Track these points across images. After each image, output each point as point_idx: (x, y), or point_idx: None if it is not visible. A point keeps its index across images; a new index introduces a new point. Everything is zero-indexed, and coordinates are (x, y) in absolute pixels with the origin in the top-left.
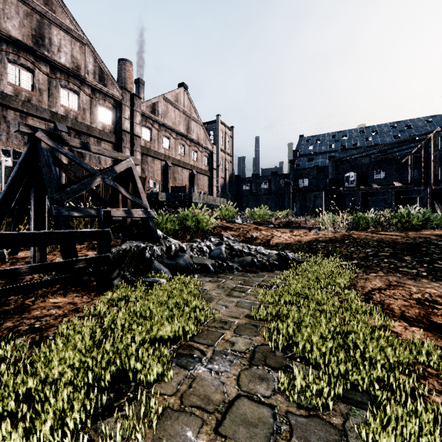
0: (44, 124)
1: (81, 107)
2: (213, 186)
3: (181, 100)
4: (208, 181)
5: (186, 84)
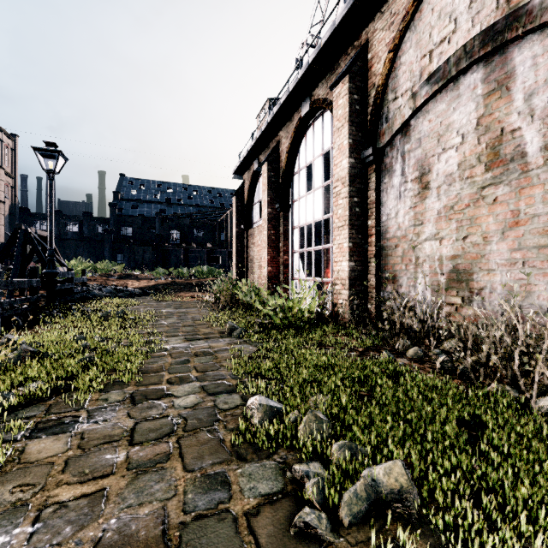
0: None
1: None
2: None
3: None
4: None
5: None
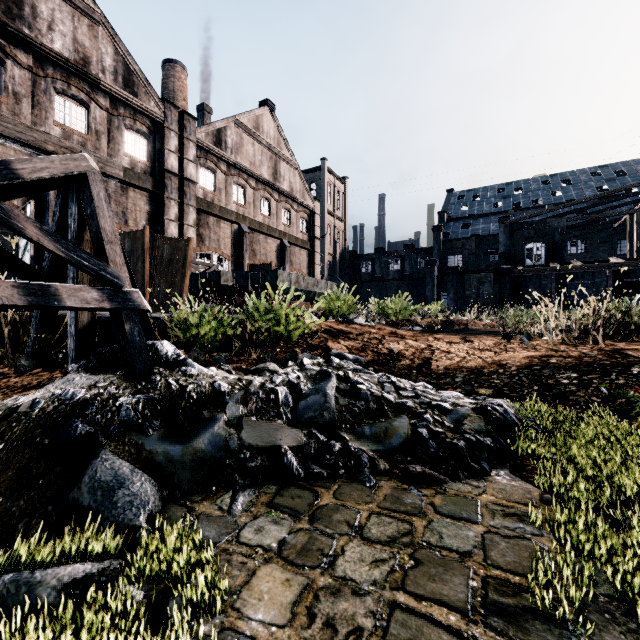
0: (24, 154)
1: (93, 128)
2: (315, 266)
3: (265, 127)
4: (308, 257)
5: (271, 102)
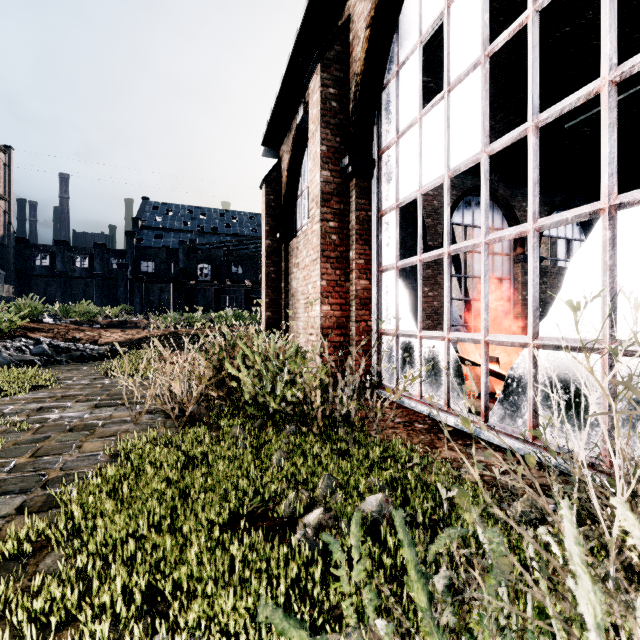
0: None
1: None
2: None
3: None
4: None
5: None
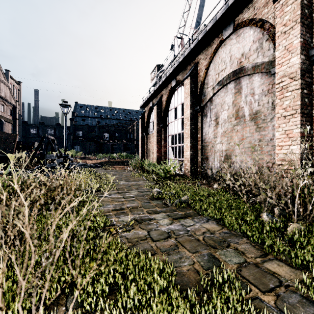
0: None
1: None
2: (16, 132)
3: None
4: (12, 127)
5: None
